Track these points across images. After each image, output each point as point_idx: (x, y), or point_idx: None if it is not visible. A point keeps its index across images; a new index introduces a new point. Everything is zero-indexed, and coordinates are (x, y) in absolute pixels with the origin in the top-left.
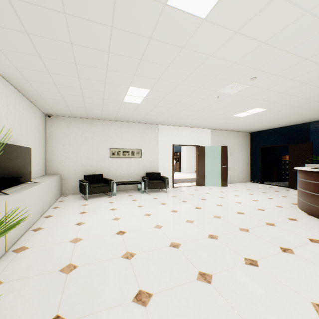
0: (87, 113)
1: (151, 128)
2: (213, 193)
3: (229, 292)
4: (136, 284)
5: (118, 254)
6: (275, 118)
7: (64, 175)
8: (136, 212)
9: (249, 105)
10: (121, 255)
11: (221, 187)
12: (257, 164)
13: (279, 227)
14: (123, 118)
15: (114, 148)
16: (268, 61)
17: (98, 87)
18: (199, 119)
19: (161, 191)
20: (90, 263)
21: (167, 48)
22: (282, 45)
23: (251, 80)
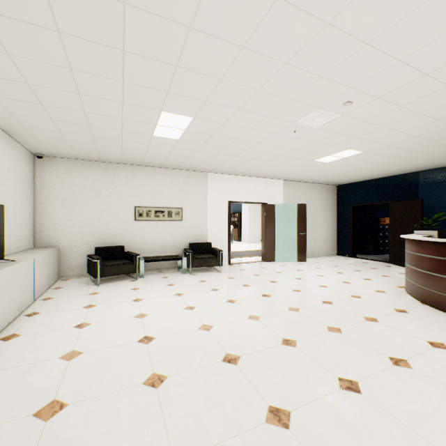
0: (100, 153)
1: (197, 177)
2: (286, 271)
3: (319, 445)
4: (165, 437)
5: (139, 379)
6: (373, 166)
7: (64, 247)
8: (173, 303)
9: (338, 145)
10: (143, 381)
11: (298, 263)
12: (347, 229)
13: (384, 324)
14: (156, 163)
15: (142, 206)
16: (372, 76)
17: (113, 111)
18: (266, 165)
19: (211, 270)
20: (89, 398)
21: (219, 46)
22: (395, 49)
23: (345, 106)
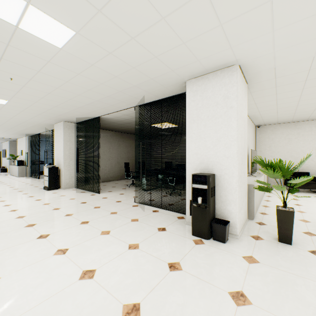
0: (293, 119)
1: None
2: None
3: None
4: None
5: None
6: None
7: None
8: None
9: None
10: None
11: None
12: None
13: None
14: None
15: None
16: None
17: (315, 101)
18: None
19: None
20: None
21: None
22: None
23: None
